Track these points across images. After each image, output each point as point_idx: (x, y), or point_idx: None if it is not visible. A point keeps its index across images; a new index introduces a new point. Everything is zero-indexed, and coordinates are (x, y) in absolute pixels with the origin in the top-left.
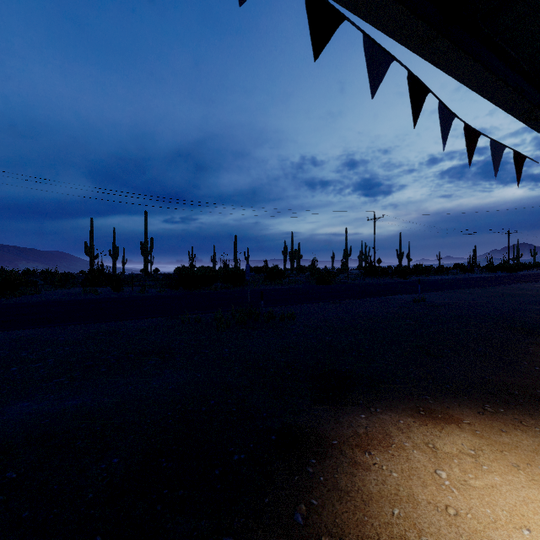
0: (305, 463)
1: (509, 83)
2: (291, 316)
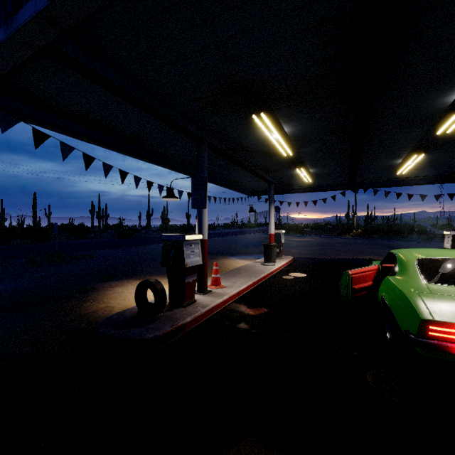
0: (87, 293)
1: (167, 165)
2: (91, 256)
